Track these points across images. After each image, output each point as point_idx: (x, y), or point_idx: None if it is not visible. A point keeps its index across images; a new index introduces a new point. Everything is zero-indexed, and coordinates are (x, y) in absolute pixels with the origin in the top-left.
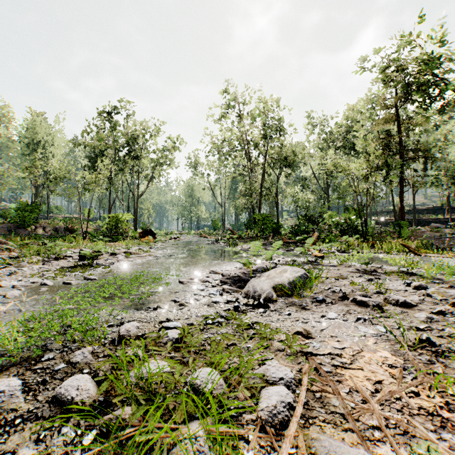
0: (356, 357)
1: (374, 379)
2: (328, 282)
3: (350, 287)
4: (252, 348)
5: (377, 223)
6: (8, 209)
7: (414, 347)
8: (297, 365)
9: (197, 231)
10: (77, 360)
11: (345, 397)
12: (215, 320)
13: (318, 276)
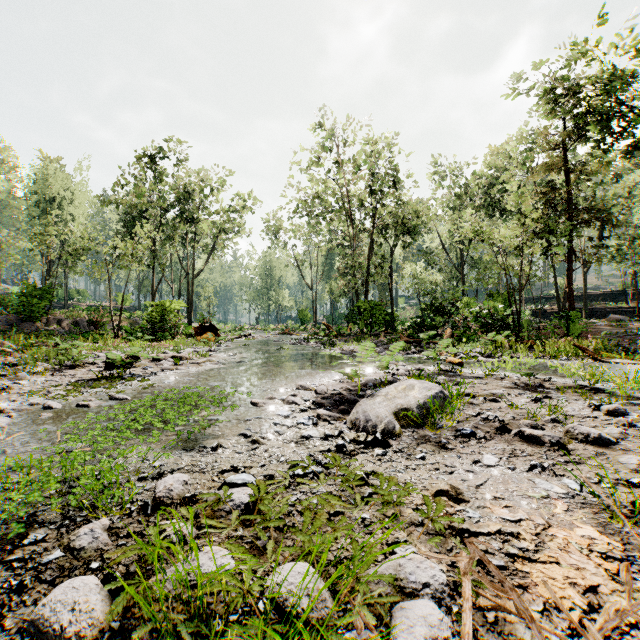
0: (543, 539)
1: (582, 583)
2: (474, 404)
3: (510, 412)
4: (369, 521)
5: (533, 314)
6: (9, 294)
7: (633, 518)
8: (449, 557)
9: (277, 325)
10: (81, 545)
11: (540, 620)
12: (308, 469)
13: (459, 394)
